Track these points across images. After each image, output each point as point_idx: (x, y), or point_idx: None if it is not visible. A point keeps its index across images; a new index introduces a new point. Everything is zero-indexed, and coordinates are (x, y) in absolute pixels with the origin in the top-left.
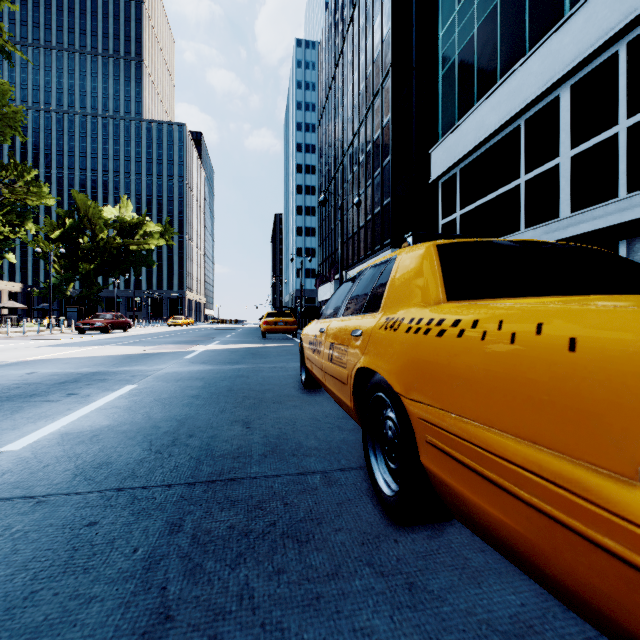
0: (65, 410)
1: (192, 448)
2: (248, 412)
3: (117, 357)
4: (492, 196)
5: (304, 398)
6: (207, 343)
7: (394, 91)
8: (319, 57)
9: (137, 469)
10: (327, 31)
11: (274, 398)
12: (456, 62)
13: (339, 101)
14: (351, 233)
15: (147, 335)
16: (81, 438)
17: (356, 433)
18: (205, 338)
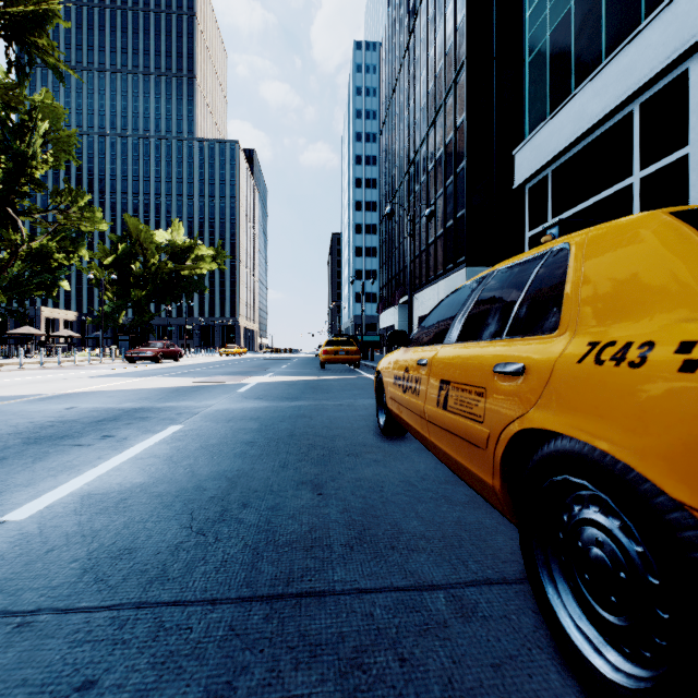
0: (95, 459)
1: (246, 527)
2: (317, 469)
3: (164, 390)
4: (595, 200)
5: (386, 449)
6: (261, 374)
7: (470, 86)
8: (381, 58)
9: (169, 564)
10: (390, 28)
11: (347, 448)
12: (547, 44)
13: (404, 104)
14: (418, 251)
15: (198, 365)
16: (105, 503)
17: (474, 510)
18: (259, 369)
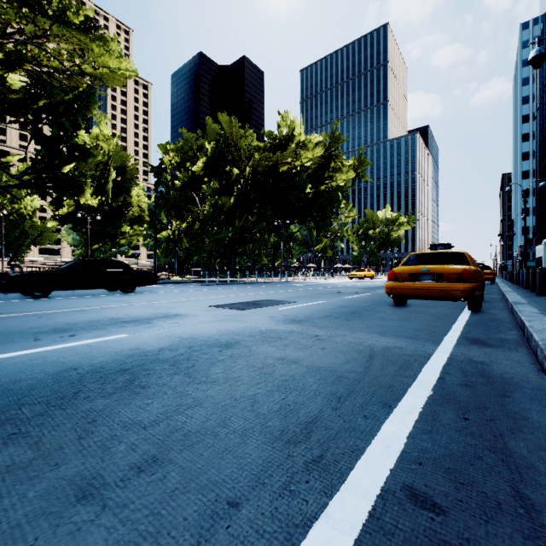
0: None
1: None
2: None
3: None
4: None
5: None
6: None
7: None
8: None
9: None
10: None
11: None
12: None
13: None
14: None
15: None
16: None
17: None
18: None
